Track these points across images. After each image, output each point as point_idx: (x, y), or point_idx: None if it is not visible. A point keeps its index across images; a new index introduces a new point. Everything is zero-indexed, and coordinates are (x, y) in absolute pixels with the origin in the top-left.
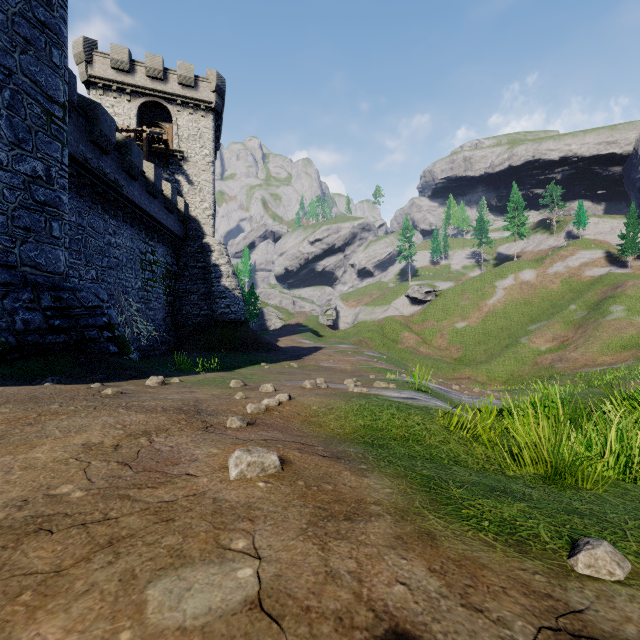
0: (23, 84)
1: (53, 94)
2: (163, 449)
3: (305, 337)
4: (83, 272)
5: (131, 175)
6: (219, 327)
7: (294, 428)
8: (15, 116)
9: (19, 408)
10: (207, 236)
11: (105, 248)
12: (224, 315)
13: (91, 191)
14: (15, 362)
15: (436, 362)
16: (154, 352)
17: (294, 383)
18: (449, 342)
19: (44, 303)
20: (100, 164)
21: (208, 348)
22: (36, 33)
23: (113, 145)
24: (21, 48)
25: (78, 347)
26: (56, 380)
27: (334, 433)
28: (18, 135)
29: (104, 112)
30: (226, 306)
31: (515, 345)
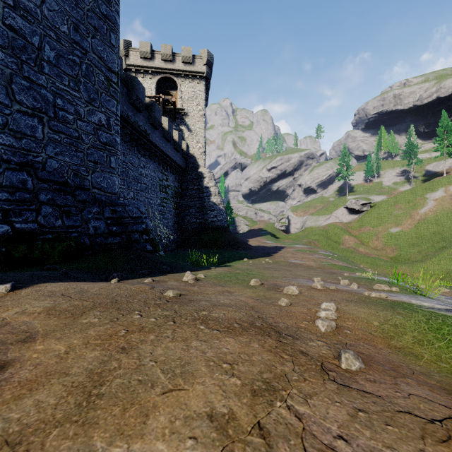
0: (93, 60)
1: (111, 66)
2: (339, 448)
3: (267, 239)
4: (126, 194)
5: (154, 126)
6: (209, 231)
7: (399, 362)
8: (88, 82)
9: (106, 317)
10: (200, 167)
11: (138, 177)
12: (213, 223)
13: (130, 138)
14: (89, 257)
15: (374, 260)
16: (168, 248)
17: (297, 282)
18: (384, 244)
19: (106, 215)
20: (136, 119)
21: (203, 246)
22: (101, 23)
23: (144, 105)
24: (92, 34)
25: (127, 246)
26: (120, 275)
27: (446, 371)
28: (90, 96)
29: (139, 83)
30: (214, 216)
31: (449, 247)
